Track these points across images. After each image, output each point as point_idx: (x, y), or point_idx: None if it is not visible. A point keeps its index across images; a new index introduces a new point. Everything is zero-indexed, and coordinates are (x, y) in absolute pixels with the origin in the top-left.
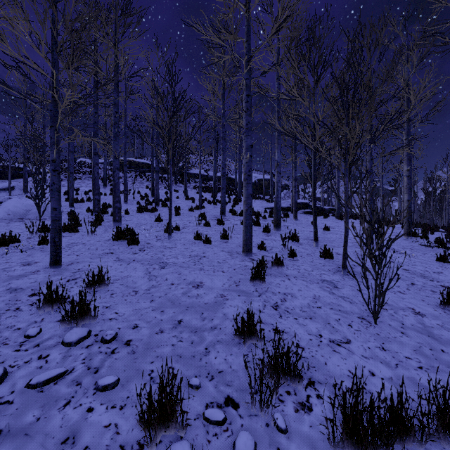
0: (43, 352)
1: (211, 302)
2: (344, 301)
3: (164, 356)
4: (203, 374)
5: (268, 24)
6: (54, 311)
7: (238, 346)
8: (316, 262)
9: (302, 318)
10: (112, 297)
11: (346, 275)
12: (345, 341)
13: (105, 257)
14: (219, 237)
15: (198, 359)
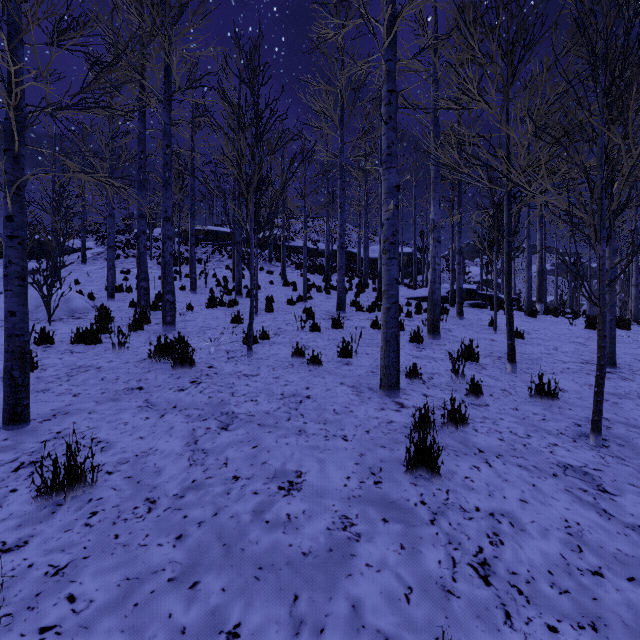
0: None
1: (318, 550)
2: None
3: None
4: None
5: None
6: None
7: None
8: (526, 411)
9: (571, 628)
10: (87, 527)
11: (604, 449)
12: None
13: (123, 399)
14: (334, 352)
15: None
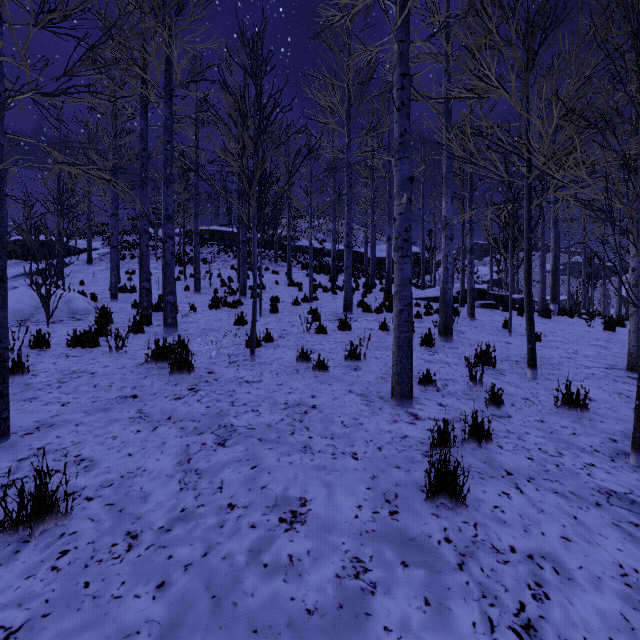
0: None
1: (326, 606)
2: None
3: None
4: None
5: None
6: None
7: None
8: (553, 423)
9: None
10: (53, 572)
11: None
12: None
13: (114, 409)
14: (342, 356)
15: None
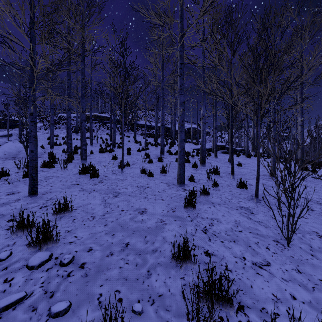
0: (9, 275)
1: (153, 227)
2: (260, 225)
3: (112, 279)
4: (145, 298)
5: (196, 12)
6: (25, 235)
7: (175, 268)
8: (234, 191)
9: (227, 241)
10: (73, 222)
11: (259, 203)
12: (265, 263)
13: (72, 188)
14: (159, 171)
15: (141, 282)
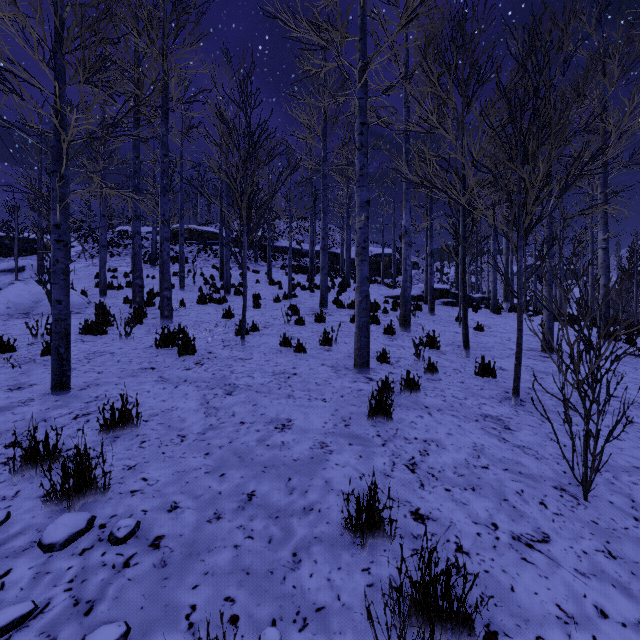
0: (2, 564)
1: (304, 458)
2: (526, 455)
3: (219, 573)
4: (288, 614)
5: (391, 22)
6: (40, 475)
7: (350, 549)
8: (470, 383)
9: (459, 489)
10: (141, 448)
11: (521, 407)
12: (540, 537)
13: (141, 376)
14: (317, 342)
15: (280, 579)
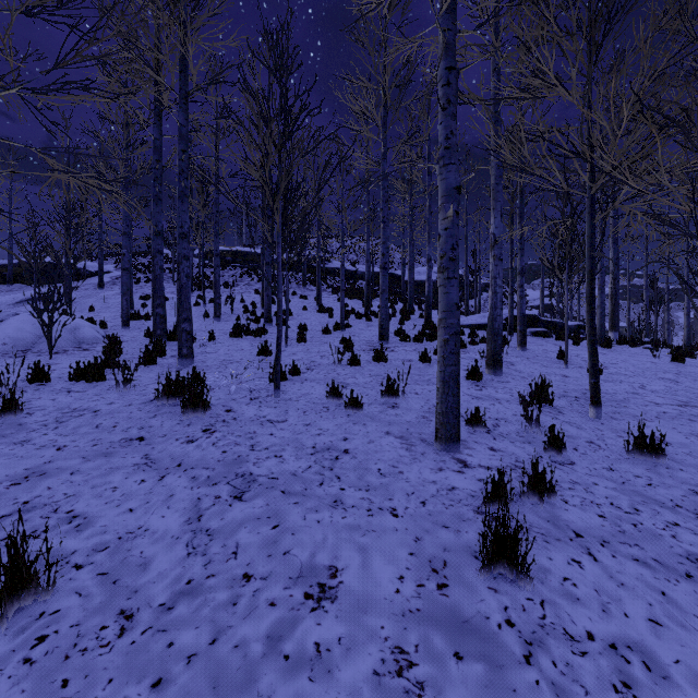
0: None
1: None
2: None
3: None
4: None
5: None
6: None
7: None
8: (625, 472)
9: None
10: (24, 666)
11: None
12: None
13: (117, 454)
14: (377, 392)
15: None
